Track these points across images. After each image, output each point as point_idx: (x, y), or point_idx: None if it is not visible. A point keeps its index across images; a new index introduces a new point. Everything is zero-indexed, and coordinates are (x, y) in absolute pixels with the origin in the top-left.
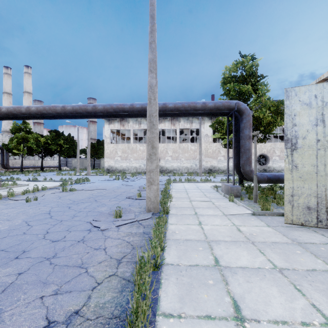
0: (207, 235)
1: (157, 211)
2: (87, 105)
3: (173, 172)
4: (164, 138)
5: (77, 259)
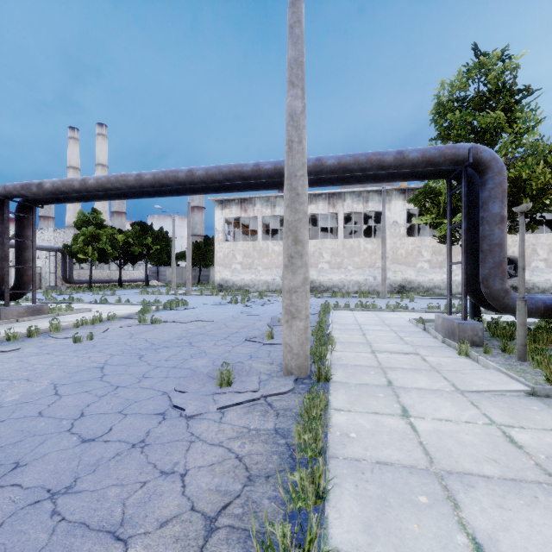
0: (430, 451)
1: (304, 375)
2: (178, 171)
3: (333, 291)
4: (315, 231)
5: (114, 503)
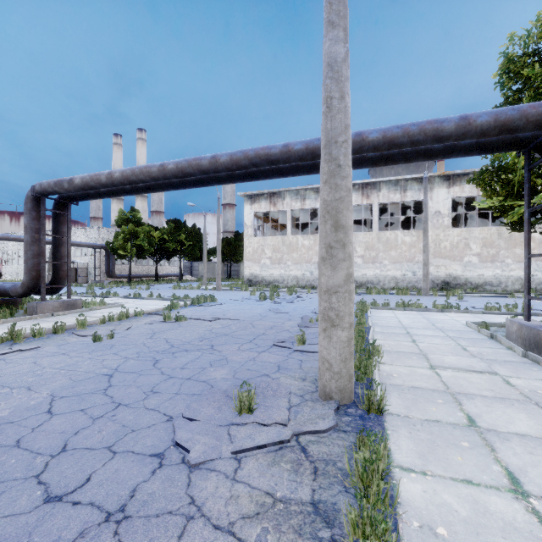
0: None
1: (347, 400)
2: (201, 158)
3: (367, 287)
4: None
5: None
